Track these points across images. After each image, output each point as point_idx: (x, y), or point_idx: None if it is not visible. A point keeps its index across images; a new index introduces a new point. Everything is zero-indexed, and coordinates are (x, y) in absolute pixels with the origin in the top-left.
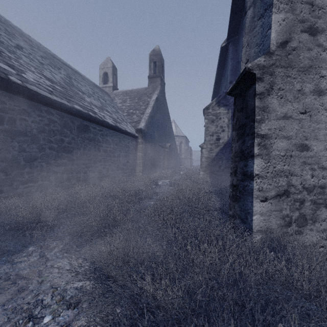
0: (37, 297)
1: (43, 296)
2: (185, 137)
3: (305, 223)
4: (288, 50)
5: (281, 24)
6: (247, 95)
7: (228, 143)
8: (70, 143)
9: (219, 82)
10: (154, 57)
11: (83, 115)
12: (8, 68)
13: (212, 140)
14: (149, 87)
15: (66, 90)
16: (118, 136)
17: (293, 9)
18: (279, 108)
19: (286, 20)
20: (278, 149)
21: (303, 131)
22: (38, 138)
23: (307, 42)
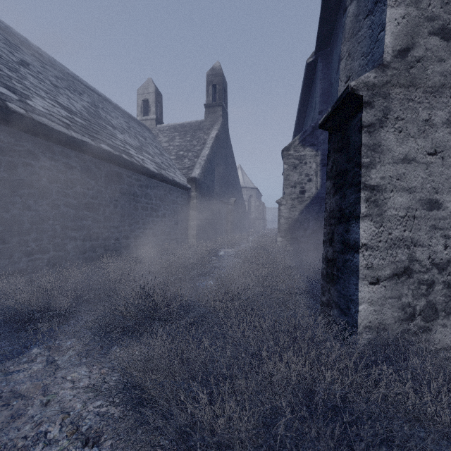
0: (38, 427)
1: (47, 425)
2: (256, 189)
3: (435, 315)
4: (410, 62)
5: (400, 23)
6: (348, 128)
7: (316, 198)
8: (95, 198)
9: (304, 112)
10: (212, 78)
11: (113, 158)
12: (7, 91)
13: (294, 193)
14: (207, 120)
15: (90, 123)
16: (162, 187)
17: (417, 1)
18: (397, 147)
19: (408, 17)
20: (396, 208)
21: (432, 180)
22: (49, 191)
23: (438, 49)
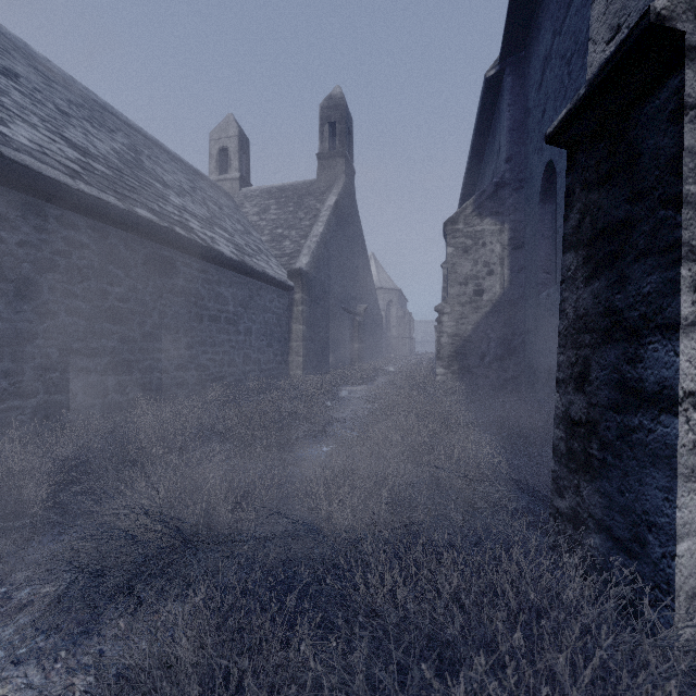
0: None
1: None
2: (398, 292)
3: None
4: None
5: None
6: (633, 125)
7: (502, 302)
8: (124, 301)
9: (479, 164)
10: (330, 112)
11: (158, 232)
12: None
13: (464, 294)
14: (321, 179)
15: (121, 174)
16: (246, 285)
17: None
18: None
19: None
20: None
21: None
22: (36, 286)
23: None
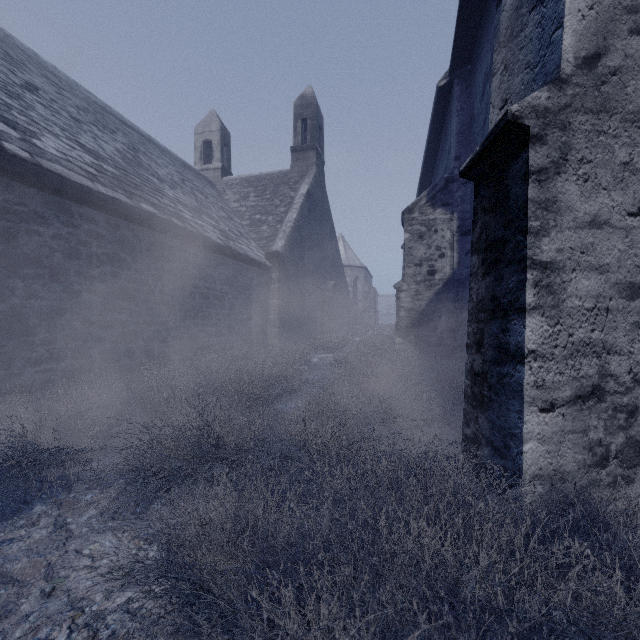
0: (35, 632)
1: (49, 630)
2: (364, 269)
3: (639, 458)
4: (601, 75)
5: (586, 17)
6: (506, 176)
7: (451, 281)
8: (132, 281)
9: (434, 158)
10: (302, 110)
11: (159, 223)
12: (4, 126)
13: (419, 274)
14: (294, 170)
15: (126, 173)
16: (231, 266)
17: None
18: (582, 203)
19: (597, 7)
20: (579, 296)
21: (634, 255)
22: (65, 271)
23: None
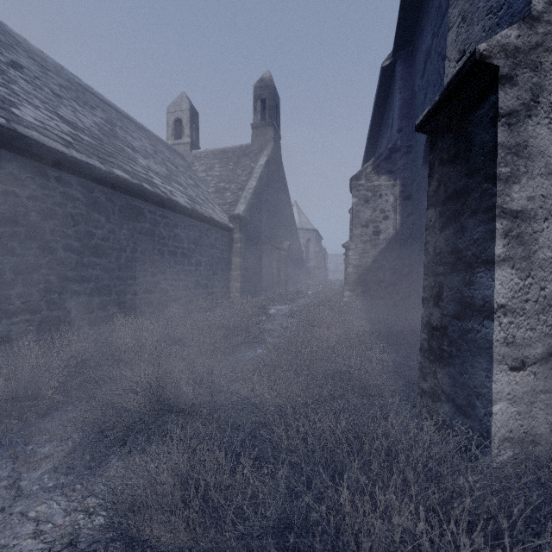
0: None
1: None
2: (315, 231)
3: None
4: None
5: None
6: (469, 124)
7: (394, 241)
8: (105, 240)
9: (377, 132)
10: (261, 91)
11: (131, 187)
12: None
13: (365, 234)
14: (254, 144)
15: (102, 143)
16: (197, 227)
17: None
18: None
19: None
20: (551, 246)
21: None
22: (40, 230)
23: None
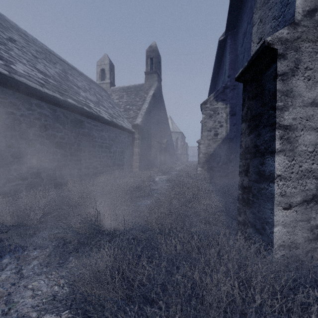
0: None
1: None
2: (181, 133)
3: None
4: (317, 20)
5: None
6: (263, 78)
7: (226, 139)
8: (63, 139)
9: (217, 77)
10: (150, 53)
11: (77, 109)
12: None
13: (210, 135)
14: (146, 83)
15: (60, 84)
16: (114, 131)
17: None
18: (306, 92)
19: None
20: (305, 144)
21: None
22: (27, 133)
23: None
